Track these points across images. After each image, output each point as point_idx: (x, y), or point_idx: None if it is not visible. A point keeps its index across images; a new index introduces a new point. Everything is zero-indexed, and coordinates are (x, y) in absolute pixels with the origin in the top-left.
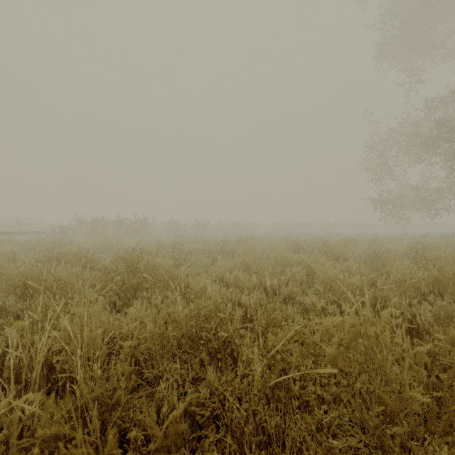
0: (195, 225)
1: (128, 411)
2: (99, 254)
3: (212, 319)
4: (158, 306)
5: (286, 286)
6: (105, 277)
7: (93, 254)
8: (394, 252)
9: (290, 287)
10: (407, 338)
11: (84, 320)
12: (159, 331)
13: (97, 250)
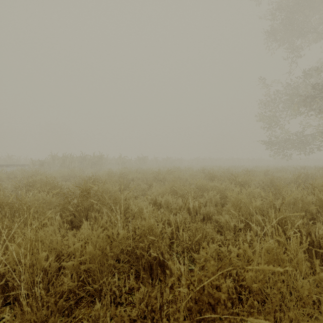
0: (137, 159)
1: (71, 322)
2: (65, 181)
3: (145, 238)
4: (103, 225)
5: (204, 207)
6: (64, 201)
7: (61, 181)
8: (284, 180)
9: (208, 208)
10: (305, 252)
11: (33, 243)
12: (99, 251)
13: (64, 178)
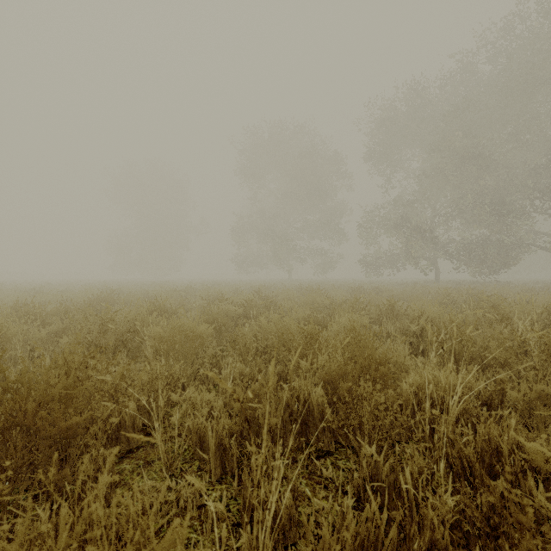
0: None
1: None
2: None
3: None
4: None
5: None
6: None
7: None
8: None
9: None
10: None
11: None
12: None
13: None
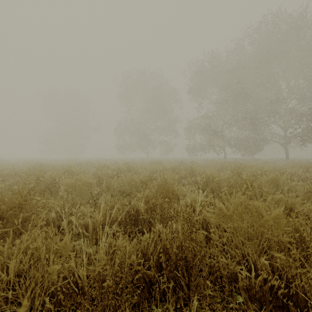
0: None
1: None
2: None
3: None
4: None
5: None
6: None
7: None
8: None
9: None
10: None
11: None
12: None
13: None
